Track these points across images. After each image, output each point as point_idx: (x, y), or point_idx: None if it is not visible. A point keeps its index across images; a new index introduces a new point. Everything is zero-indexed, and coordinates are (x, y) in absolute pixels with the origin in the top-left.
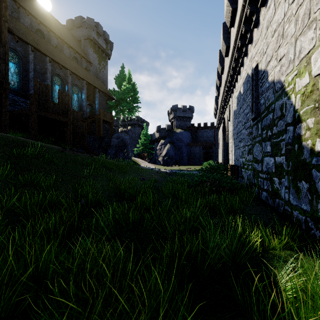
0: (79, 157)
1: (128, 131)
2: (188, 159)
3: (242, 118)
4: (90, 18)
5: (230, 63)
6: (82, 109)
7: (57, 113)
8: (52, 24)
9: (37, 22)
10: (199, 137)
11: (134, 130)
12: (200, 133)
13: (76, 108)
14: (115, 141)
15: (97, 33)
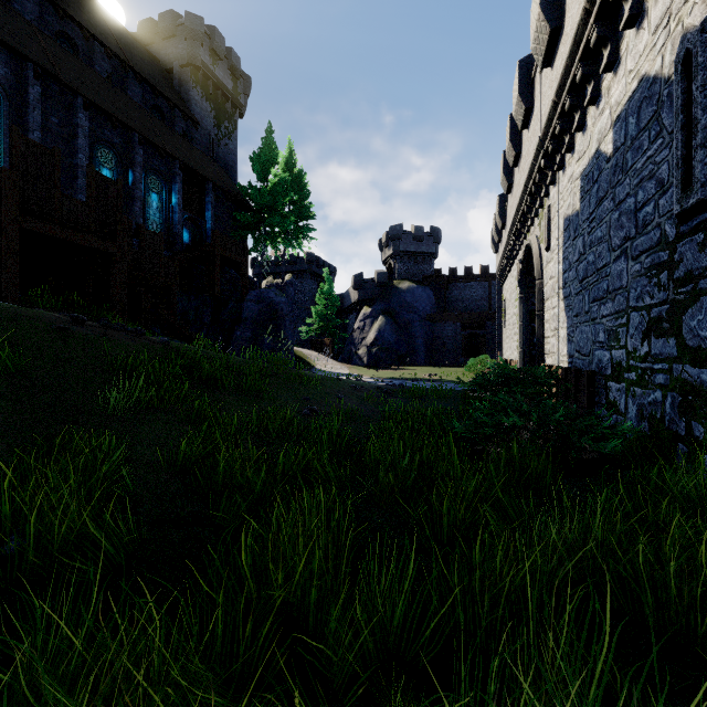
0: (118, 346)
1: (286, 286)
2: (428, 353)
3: (609, 229)
4: (194, 14)
5: (562, 76)
6: (171, 231)
7: (82, 229)
8: (99, 24)
9: (57, 14)
10: (453, 301)
11: (301, 285)
12: (455, 290)
13: (157, 227)
14: (252, 309)
15: (212, 52)
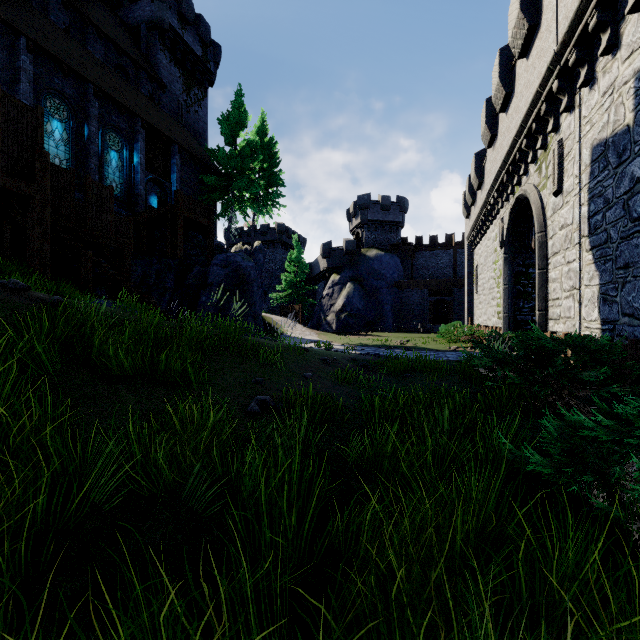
0: None
1: (255, 252)
2: (396, 319)
3: None
4: None
5: None
6: (133, 192)
7: None
8: None
9: None
10: (418, 269)
11: (272, 254)
12: (421, 258)
13: (117, 187)
14: (218, 273)
15: (181, 16)
